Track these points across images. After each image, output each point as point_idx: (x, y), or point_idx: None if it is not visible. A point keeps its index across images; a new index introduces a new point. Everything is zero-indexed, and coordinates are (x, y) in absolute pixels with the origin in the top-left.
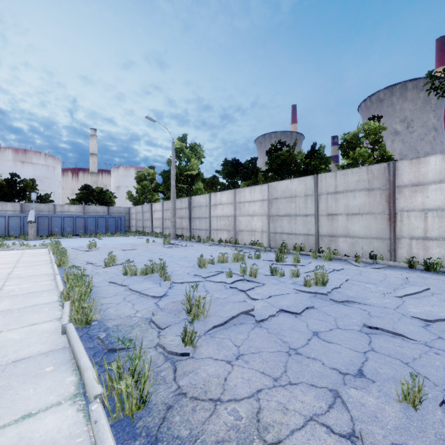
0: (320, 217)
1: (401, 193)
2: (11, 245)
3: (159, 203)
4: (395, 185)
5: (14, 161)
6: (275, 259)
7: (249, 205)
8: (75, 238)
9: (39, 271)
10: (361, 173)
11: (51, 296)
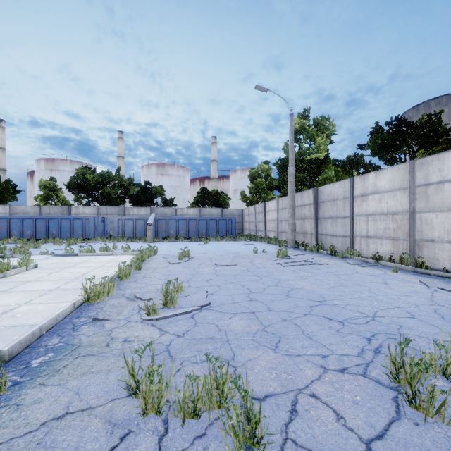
0: None
1: None
2: (120, 248)
3: (273, 201)
4: None
5: (157, 174)
6: None
7: None
8: (185, 242)
9: (48, 311)
10: None
11: None
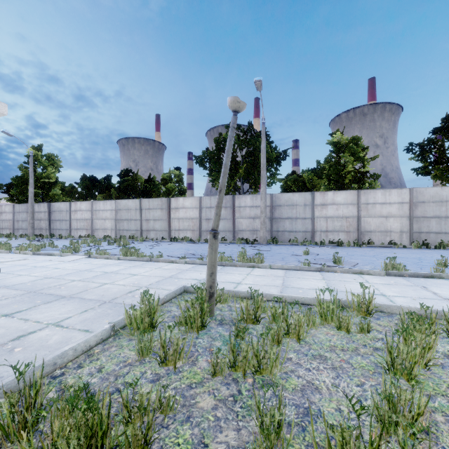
0: (143, 221)
1: (172, 211)
2: None
3: (9, 205)
4: (170, 208)
5: None
6: (114, 241)
7: (103, 212)
8: None
9: None
10: (159, 201)
11: (3, 253)
